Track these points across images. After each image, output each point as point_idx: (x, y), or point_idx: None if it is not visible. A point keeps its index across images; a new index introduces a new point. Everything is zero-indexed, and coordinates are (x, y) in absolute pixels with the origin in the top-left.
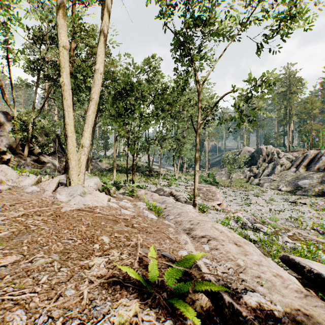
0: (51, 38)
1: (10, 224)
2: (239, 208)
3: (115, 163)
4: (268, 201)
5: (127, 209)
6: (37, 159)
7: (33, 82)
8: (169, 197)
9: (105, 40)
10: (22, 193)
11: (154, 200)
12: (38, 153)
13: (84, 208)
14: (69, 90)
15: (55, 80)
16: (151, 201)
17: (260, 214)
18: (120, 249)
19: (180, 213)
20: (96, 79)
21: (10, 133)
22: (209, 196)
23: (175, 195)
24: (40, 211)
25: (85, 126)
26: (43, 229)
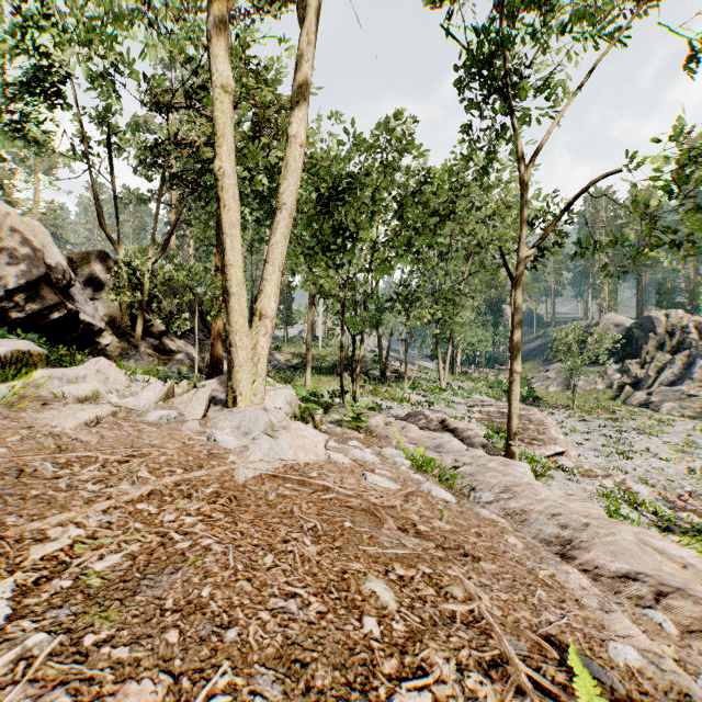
0: (185, 96)
1: (123, 524)
2: (604, 463)
3: (309, 354)
4: (681, 449)
5: (374, 470)
6: (159, 345)
7: (150, 191)
8: (449, 436)
9: (311, 67)
10: (140, 425)
11: (411, 441)
12: (161, 333)
13: (282, 470)
14: (234, 186)
15: (192, 184)
16: (407, 443)
17: (664, 481)
18: (440, 639)
19: (511, 487)
20: (290, 159)
21: (110, 293)
22: (532, 433)
23: (454, 429)
24: (188, 481)
25: (267, 268)
26: (209, 549)
